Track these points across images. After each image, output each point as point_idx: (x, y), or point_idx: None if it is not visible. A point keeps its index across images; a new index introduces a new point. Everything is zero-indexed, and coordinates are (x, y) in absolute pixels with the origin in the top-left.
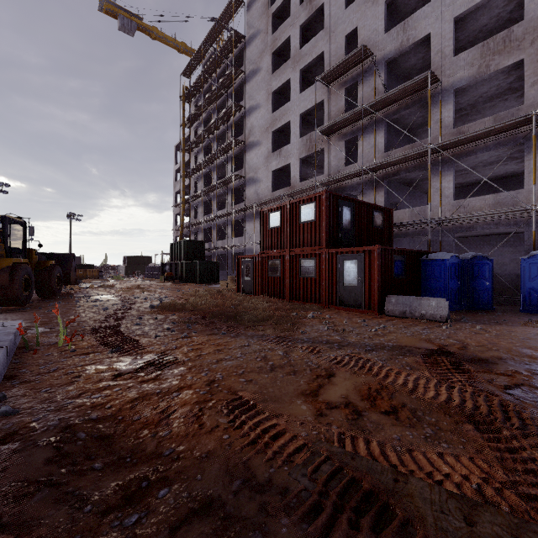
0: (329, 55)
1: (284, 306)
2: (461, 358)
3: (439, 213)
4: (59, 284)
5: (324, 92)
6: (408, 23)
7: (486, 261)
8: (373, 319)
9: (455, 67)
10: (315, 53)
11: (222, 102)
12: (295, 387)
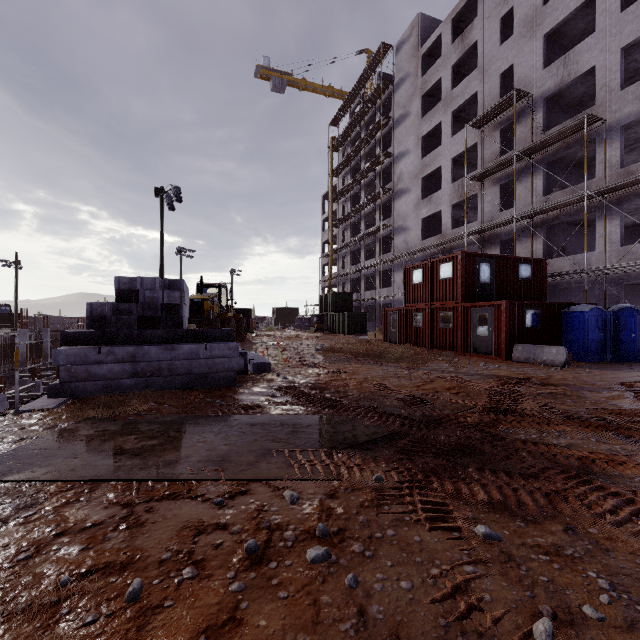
0: (482, 95)
1: (422, 352)
2: (535, 383)
3: (604, 261)
4: (245, 332)
5: (477, 135)
6: (569, 57)
7: (631, 313)
8: (497, 363)
9: (622, 102)
10: (467, 94)
11: (370, 149)
12: (409, 384)
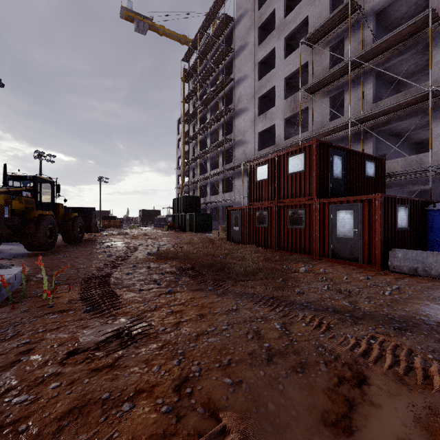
0: (313, 18)
1: (273, 257)
2: None
3: (439, 161)
4: (81, 232)
5: (308, 54)
6: None
7: None
8: (377, 275)
9: None
10: (299, 19)
11: (215, 78)
12: (308, 400)
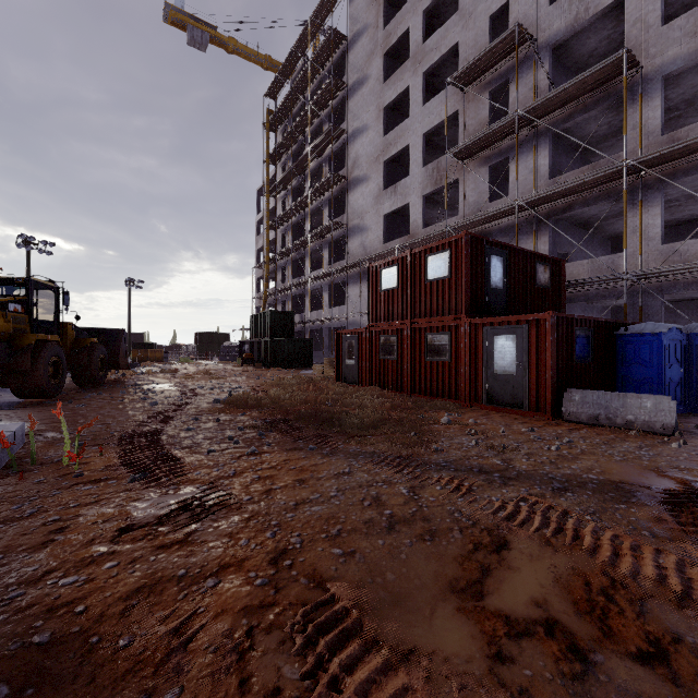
0: (465, 46)
1: (404, 403)
2: None
3: (637, 265)
4: (103, 369)
5: (459, 100)
6: None
7: None
8: (546, 426)
9: (665, 42)
10: (445, 46)
11: (317, 126)
12: (435, 569)
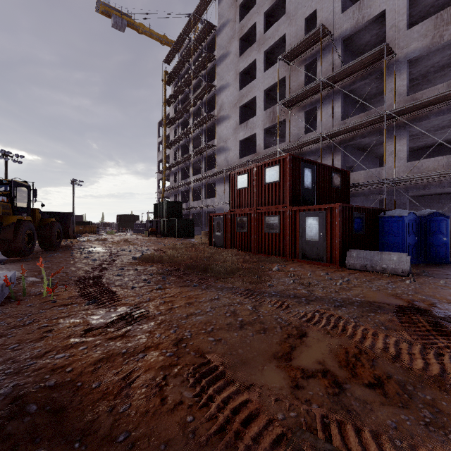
0: (290, 36)
1: (251, 259)
2: (435, 316)
3: (393, 174)
4: (59, 238)
5: (286, 70)
6: (364, 3)
7: (443, 217)
8: (335, 272)
9: (408, 39)
10: (278, 36)
11: (197, 83)
12: (266, 347)
